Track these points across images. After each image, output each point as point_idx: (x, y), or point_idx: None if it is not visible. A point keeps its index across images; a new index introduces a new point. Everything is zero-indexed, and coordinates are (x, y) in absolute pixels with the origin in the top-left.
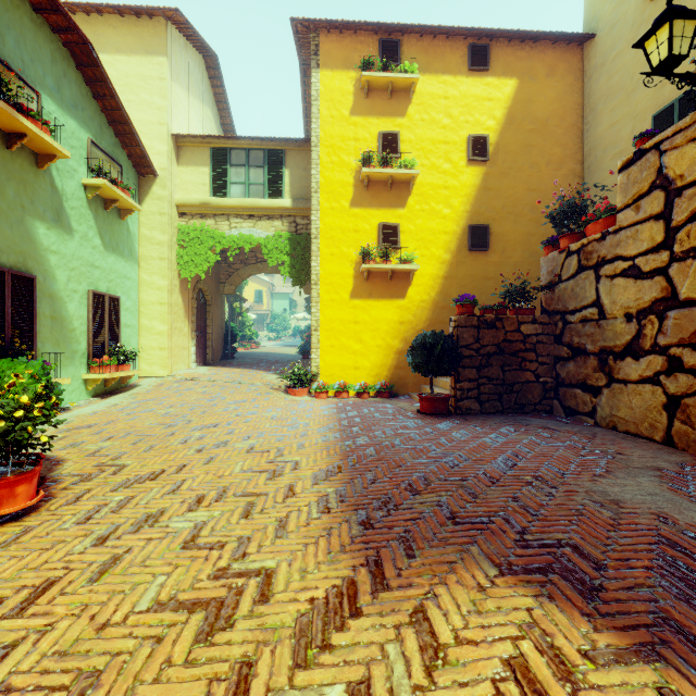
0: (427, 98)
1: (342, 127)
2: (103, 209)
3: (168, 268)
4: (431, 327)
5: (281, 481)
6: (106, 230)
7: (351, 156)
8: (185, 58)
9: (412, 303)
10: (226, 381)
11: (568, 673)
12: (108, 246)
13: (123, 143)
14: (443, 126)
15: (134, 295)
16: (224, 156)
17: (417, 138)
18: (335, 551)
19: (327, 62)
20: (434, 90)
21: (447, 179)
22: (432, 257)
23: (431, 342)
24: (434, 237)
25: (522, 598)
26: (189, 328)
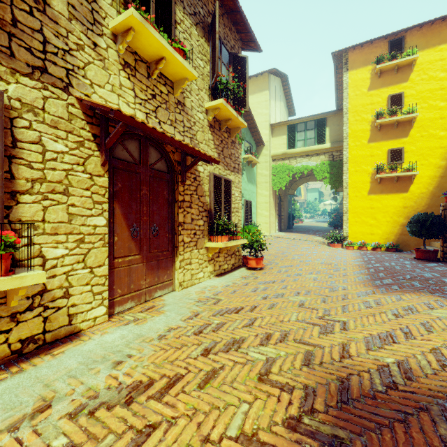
0: (426, 64)
1: (362, 99)
2: (247, 165)
3: (268, 186)
4: (429, 209)
5: (339, 272)
6: (248, 174)
7: (368, 114)
8: (274, 85)
9: (413, 195)
10: (296, 239)
11: (442, 305)
12: (248, 180)
13: (252, 135)
14: (439, 79)
15: (255, 199)
16: (294, 128)
17: (417, 92)
18: (366, 286)
19: (353, 66)
20: (431, 58)
21: (443, 113)
22: (429, 164)
23: (423, 219)
24: (431, 152)
25: (436, 298)
26: (275, 213)
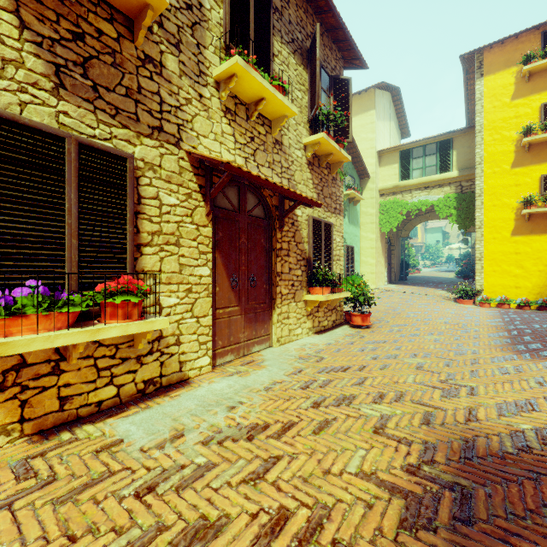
0: None
1: (503, 112)
2: (348, 203)
3: (375, 227)
4: None
5: (469, 333)
6: (349, 213)
7: (512, 130)
8: (382, 102)
9: None
10: (411, 292)
11: None
12: (350, 221)
13: (355, 166)
14: None
15: (358, 244)
16: (408, 154)
17: None
18: (505, 351)
19: (490, 70)
20: None
21: None
22: None
23: None
24: None
25: None
26: (384, 261)
